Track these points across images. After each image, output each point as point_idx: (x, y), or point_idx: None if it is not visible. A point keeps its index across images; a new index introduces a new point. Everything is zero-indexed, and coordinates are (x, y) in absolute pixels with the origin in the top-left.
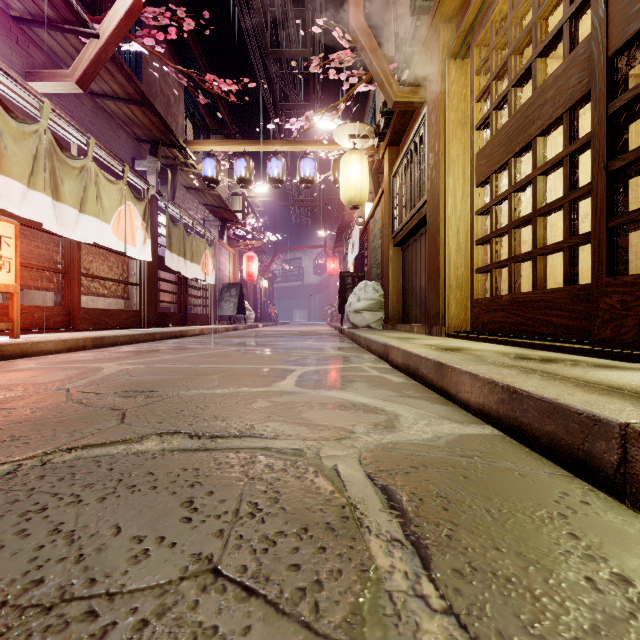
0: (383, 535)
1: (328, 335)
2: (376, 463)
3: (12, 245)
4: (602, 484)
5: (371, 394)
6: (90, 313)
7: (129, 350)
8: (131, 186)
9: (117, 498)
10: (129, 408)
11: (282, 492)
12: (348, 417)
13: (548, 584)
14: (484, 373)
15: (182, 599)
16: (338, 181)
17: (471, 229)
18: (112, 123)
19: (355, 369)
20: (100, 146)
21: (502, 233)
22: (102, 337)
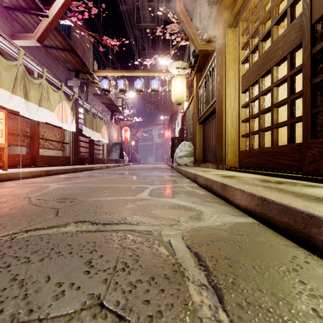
0: (196, 282)
1: (165, 169)
2: (191, 239)
3: (3, 123)
4: (315, 251)
5: (188, 200)
6: (44, 158)
7: (63, 177)
8: (65, 93)
9: (50, 259)
10: (61, 208)
11: (140, 256)
12: (176, 213)
13: (291, 313)
14: (248, 189)
15: (81, 322)
16: (170, 91)
17: (239, 115)
18: (55, 61)
19: (179, 187)
20: (49, 73)
21: (255, 117)
22: (50, 170)
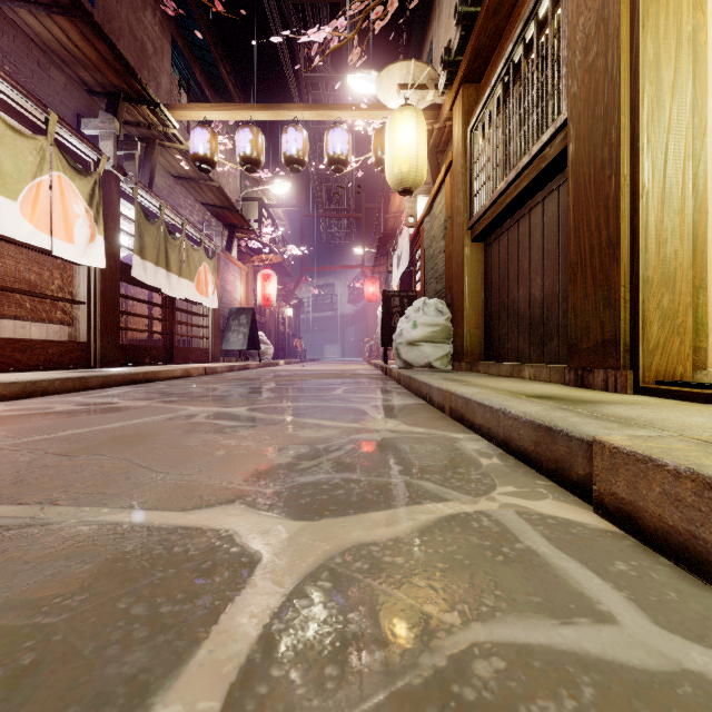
0: None
1: (368, 378)
2: None
3: None
4: None
5: None
6: None
7: None
8: (70, 153)
9: None
10: None
11: None
12: None
13: None
14: None
15: None
16: (381, 161)
17: None
18: (35, 52)
19: (498, 553)
20: None
21: None
22: None
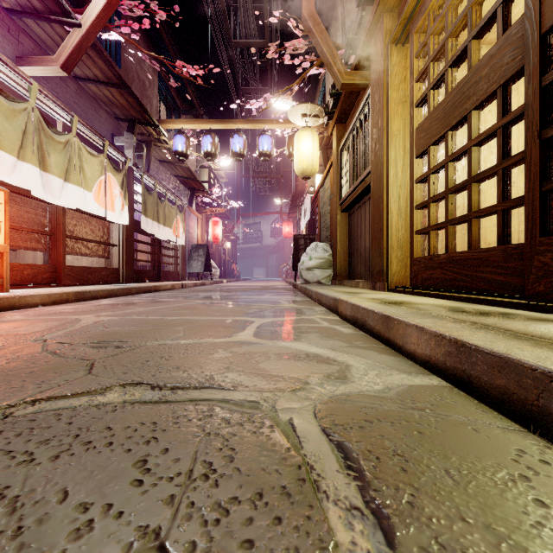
0: (341, 502)
1: (283, 290)
2: (331, 416)
3: (2, 210)
4: None
5: (323, 344)
6: (74, 270)
7: (107, 303)
8: (111, 159)
9: (70, 456)
10: (98, 358)
11: (237, 449)
12: (302, 367)
13: None
14: (430, 326)
15: None
16: (292, 155)
17: (411, 195)
18: (94, 104)
19: (308, 321)
20: (83, 123)
21: (439, 198)
22: (83, 291)
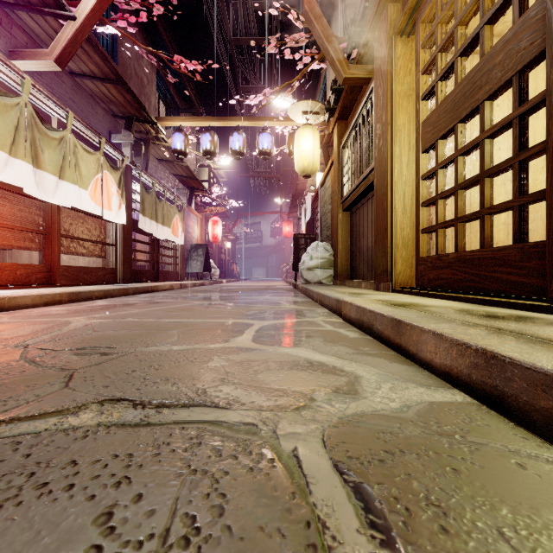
0: None
1: (284, 290)
2: (343, 445)
3: None
4: None
5: (328, 351)
6: (69, 270)
7: (102, 304)
8: (107, 157)
9: (16, 507)
10: (80, 368)
11: (229, 496)
12: (306, 379)
13: None
14: (450, 333)
15: None
16: (292, 153)
17: (417, 192)
18: (90, 100)
19: (310, 323)
20: (78, 120)
21: (448, 195)
22: (78, 292)
